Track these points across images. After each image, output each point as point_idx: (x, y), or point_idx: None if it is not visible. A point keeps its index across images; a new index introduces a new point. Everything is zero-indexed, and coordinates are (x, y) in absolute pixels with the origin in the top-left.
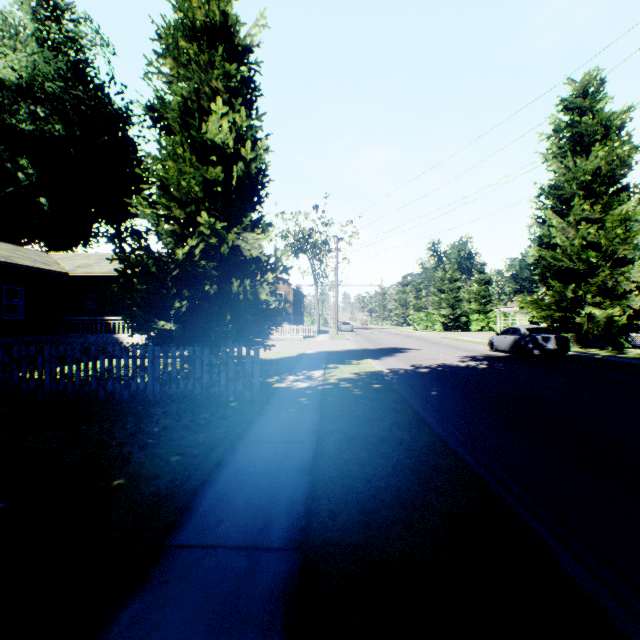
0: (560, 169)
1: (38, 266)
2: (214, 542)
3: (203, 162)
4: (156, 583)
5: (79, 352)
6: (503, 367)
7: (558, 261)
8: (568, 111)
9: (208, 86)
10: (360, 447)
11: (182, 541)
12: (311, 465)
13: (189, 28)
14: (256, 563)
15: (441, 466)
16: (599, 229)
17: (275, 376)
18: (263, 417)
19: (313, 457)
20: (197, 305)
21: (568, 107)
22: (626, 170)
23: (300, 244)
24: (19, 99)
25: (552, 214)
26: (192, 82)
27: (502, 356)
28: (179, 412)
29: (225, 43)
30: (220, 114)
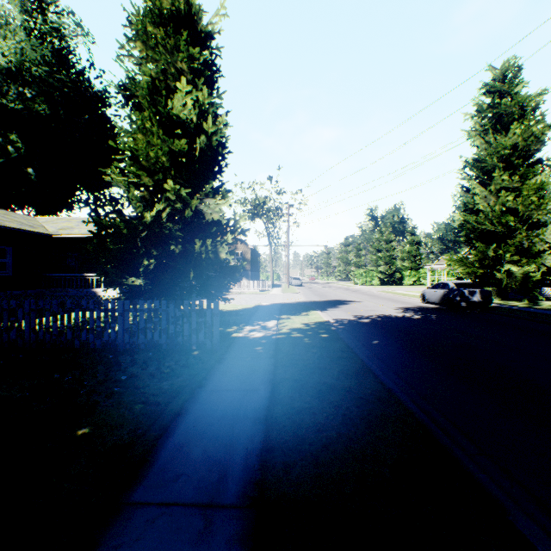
0: (483, 144)
1: (24, 228)
2: (170, 499)
3: (169, 135)
4: (108, 548)
5: (56, 306)
6: (435, 317)
7: (481, 224)
8: (489, 94)
9: (174, 67)
10: (311, 395)
11: (138, 498)
12: (266, 414)
13: (157, 15)
14: (210, 523)
15: (388, 415)
16: (516, 197)
17: (234, 326)
18: (222, 365)
19: (268, 406)
20: (164, 263)
21: (489, 90)
22: (540, 145)
23: (256, 210)
24: (9, 82)
25: (476, 184)
26: (159, 64)
27: (433, 307)
28: (146, 361)
29: (189, 30)
30: (184, 92)
